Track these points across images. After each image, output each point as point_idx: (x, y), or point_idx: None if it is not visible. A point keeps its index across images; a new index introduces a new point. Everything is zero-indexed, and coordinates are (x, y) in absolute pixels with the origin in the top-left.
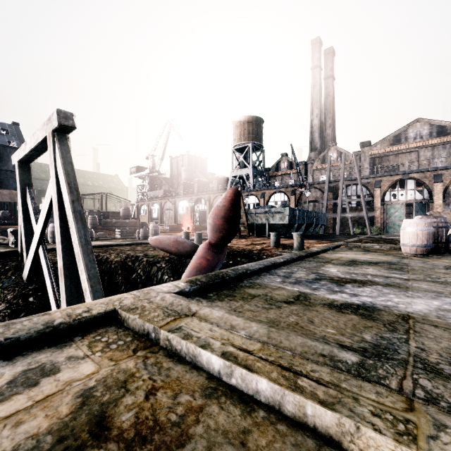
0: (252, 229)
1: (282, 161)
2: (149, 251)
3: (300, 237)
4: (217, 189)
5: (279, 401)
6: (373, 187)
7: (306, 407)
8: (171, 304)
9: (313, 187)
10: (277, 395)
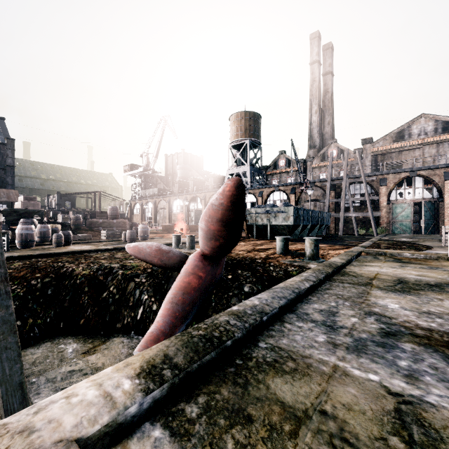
0: (252, 230)
1: (281, 159)
2: (129, 259)
3: (314, 243)
4: (213, 187)
5: None
6: (378, 185)
7: None
8: None
9: (314, 185)
10: None
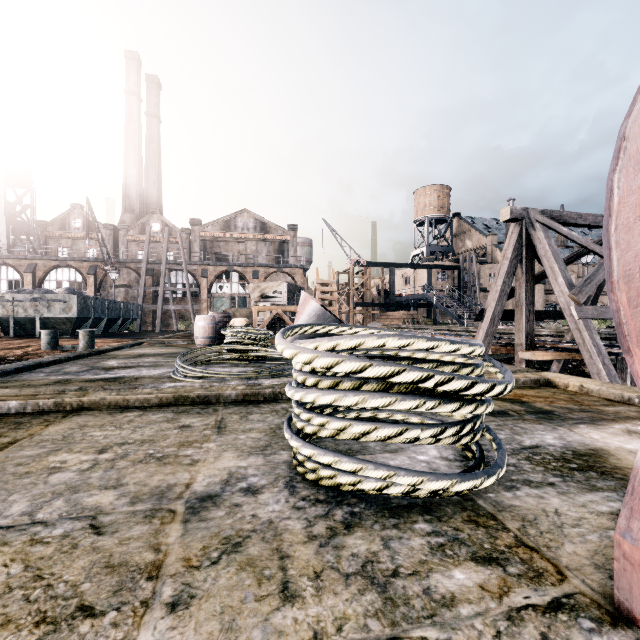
0: (6, 326)
1: (74, 216)
2: None
3: (89, 335)
4: None
5: (24, 407)
6: (201, 276)
7: (40, 403)
8: None
9: (125, 265)
10: (23, 405)
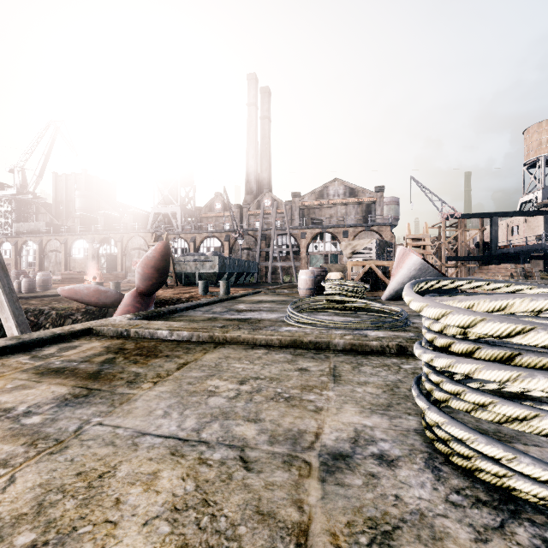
0: (181, 278)
1: (216, 201)
2: (54, 304)
3: (226, 285)
4: (133, 227)
5: (191, 337)
6: (300, 238)
7: (200, 335)
8: (129, 322)
9: (247, 233)
10: (190, 335)
